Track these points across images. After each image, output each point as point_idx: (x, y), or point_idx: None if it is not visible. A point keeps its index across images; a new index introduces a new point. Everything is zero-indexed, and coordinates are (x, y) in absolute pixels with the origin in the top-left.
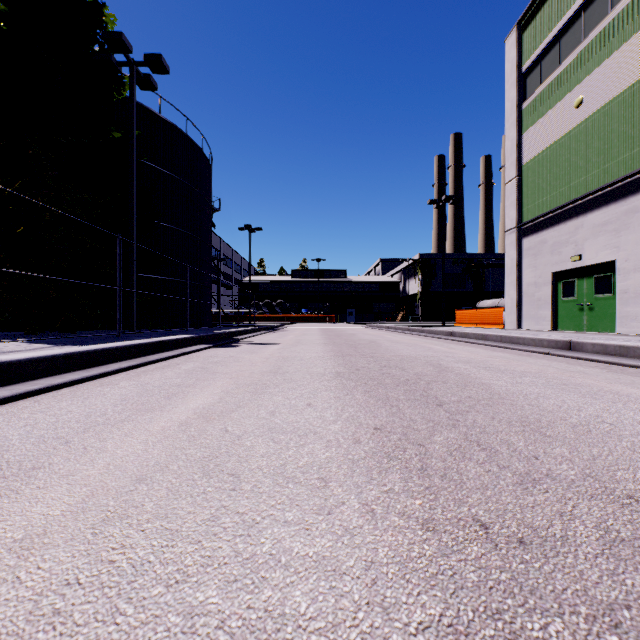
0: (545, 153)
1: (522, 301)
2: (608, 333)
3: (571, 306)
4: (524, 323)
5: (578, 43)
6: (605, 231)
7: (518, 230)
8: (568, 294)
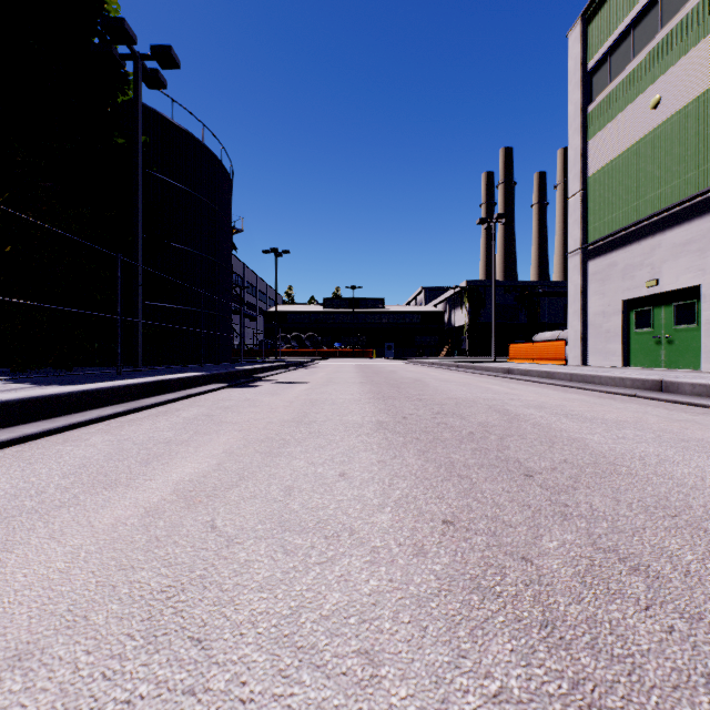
0: (615, 162)
1: (587, 333)
2: (692, 370)
3: (646, 339)
4: (590, 358)
5: (654, 34)
6: (688, 251)
7: (583, 252)
8: (642, 325)
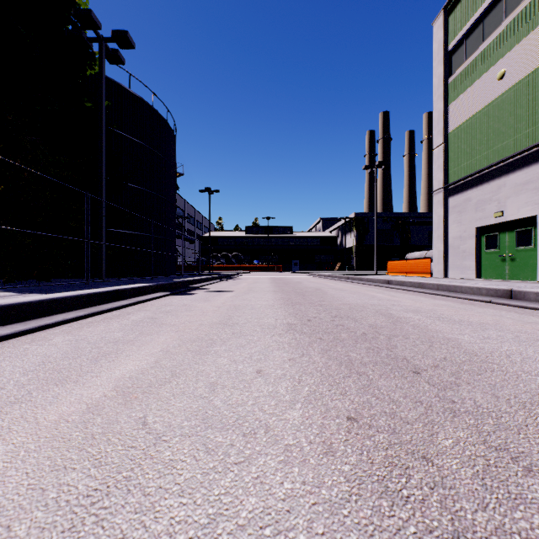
0: (469, 121)
1: (448, 253)
2: (530, 281)
3: (494, 257)
4: (450, 272)
5: (500, 22)
6: (526, 189)
7: (444, 190)
8: (491, 246)
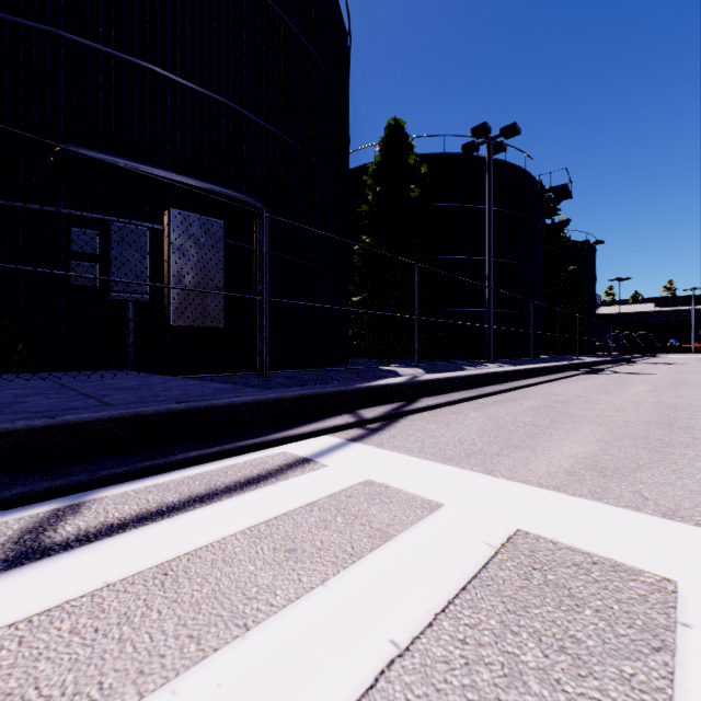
0: None
1: None
2: None
3: None
4: None
5: None
6: None
7: None
8: None
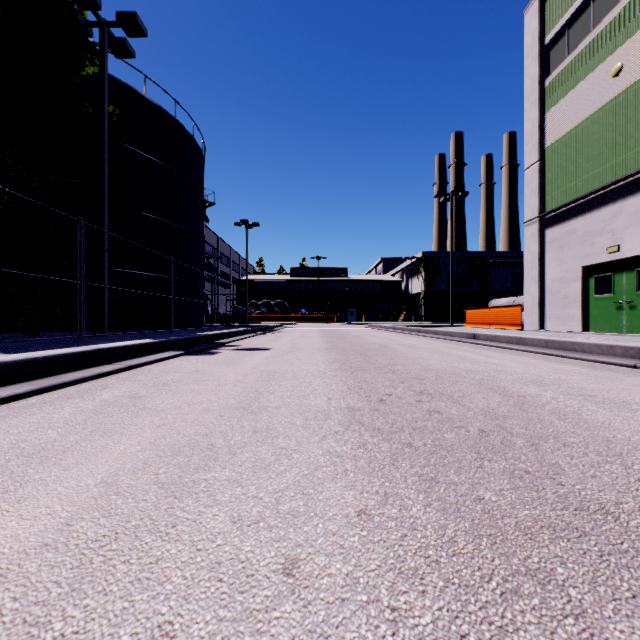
0: (573, 132)
1: (545, 299)
2: None
3: (606, 304)
4: (547, 323)
5: (615, 3)
6: None
7: (540, 220)
8: (602, 291)
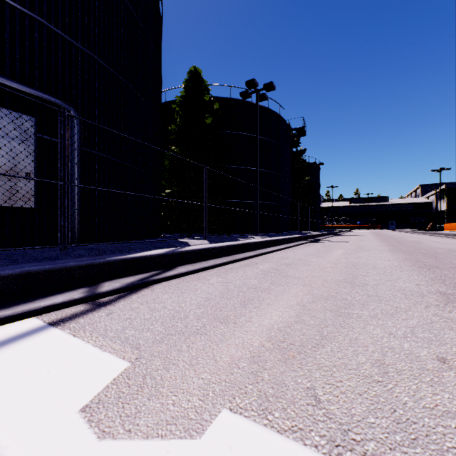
0: None
1: None
2: None
3: None
4: None
5: None
6: None
7: None
8: None
